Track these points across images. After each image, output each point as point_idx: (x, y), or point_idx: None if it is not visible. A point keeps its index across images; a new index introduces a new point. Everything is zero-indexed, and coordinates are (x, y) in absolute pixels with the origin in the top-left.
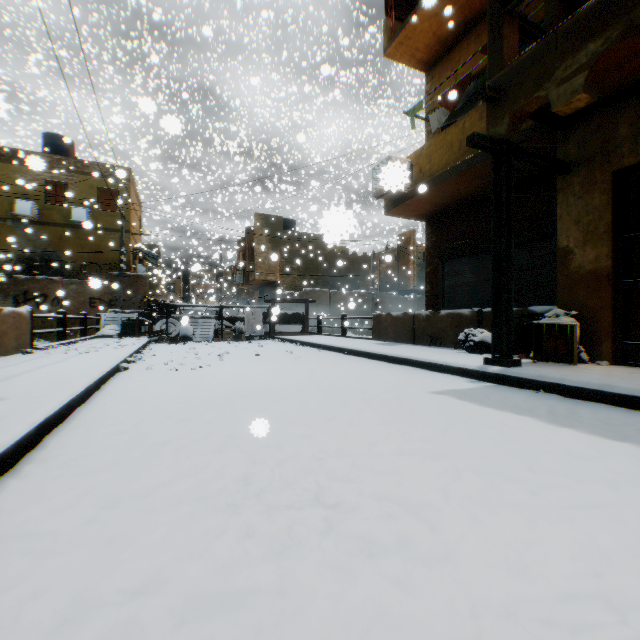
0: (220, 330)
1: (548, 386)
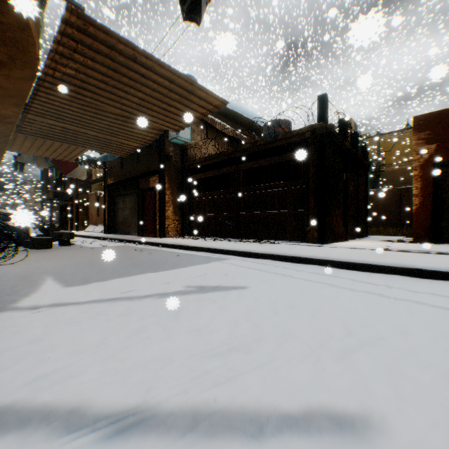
0: None
1: None
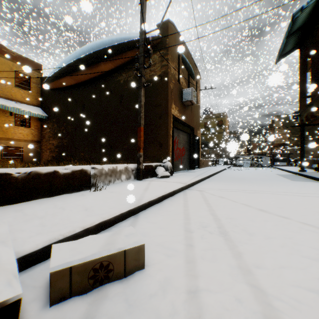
0: (252, 164)
1: (298, 174)
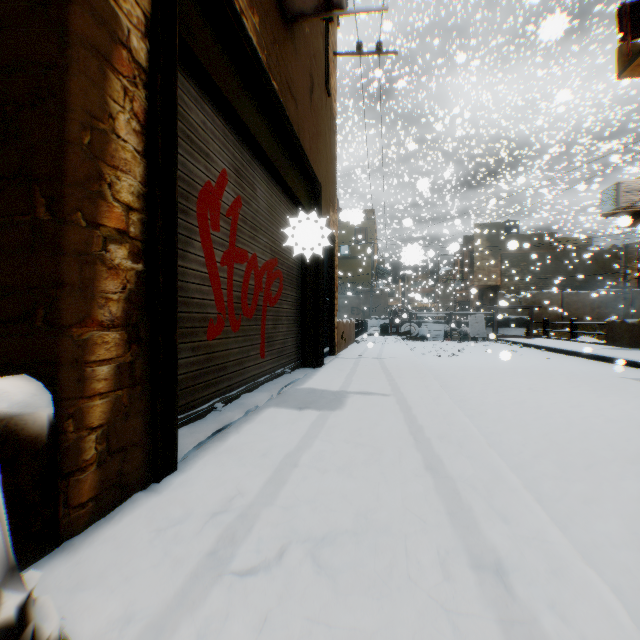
0: (448, 332)
1: None
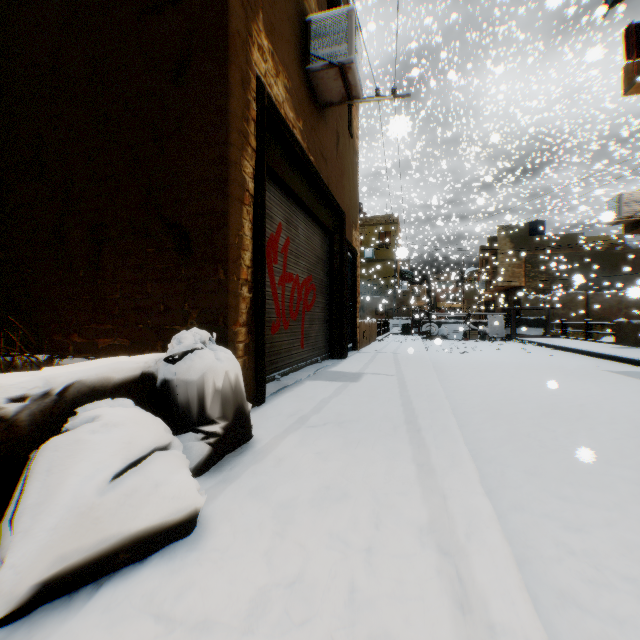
0: (467, 332)
1: None
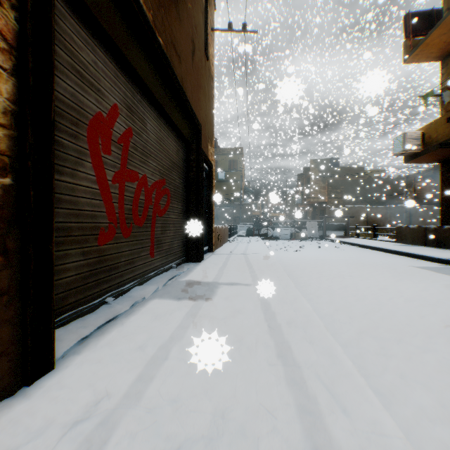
0: (293, 234)
1: None
